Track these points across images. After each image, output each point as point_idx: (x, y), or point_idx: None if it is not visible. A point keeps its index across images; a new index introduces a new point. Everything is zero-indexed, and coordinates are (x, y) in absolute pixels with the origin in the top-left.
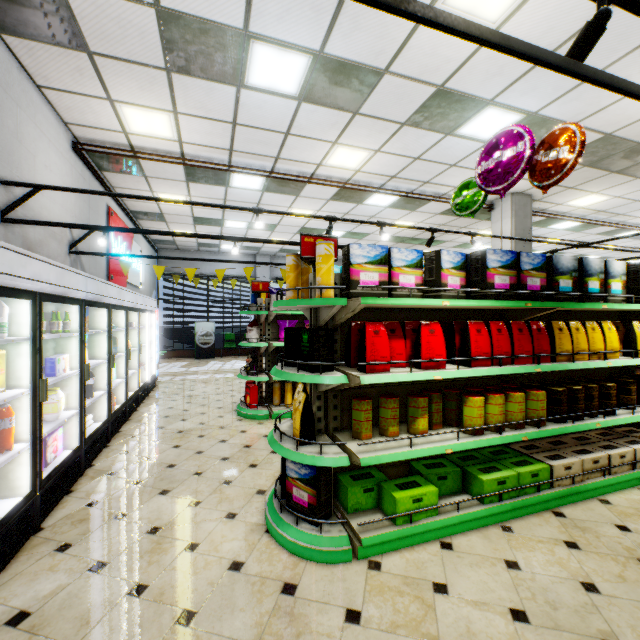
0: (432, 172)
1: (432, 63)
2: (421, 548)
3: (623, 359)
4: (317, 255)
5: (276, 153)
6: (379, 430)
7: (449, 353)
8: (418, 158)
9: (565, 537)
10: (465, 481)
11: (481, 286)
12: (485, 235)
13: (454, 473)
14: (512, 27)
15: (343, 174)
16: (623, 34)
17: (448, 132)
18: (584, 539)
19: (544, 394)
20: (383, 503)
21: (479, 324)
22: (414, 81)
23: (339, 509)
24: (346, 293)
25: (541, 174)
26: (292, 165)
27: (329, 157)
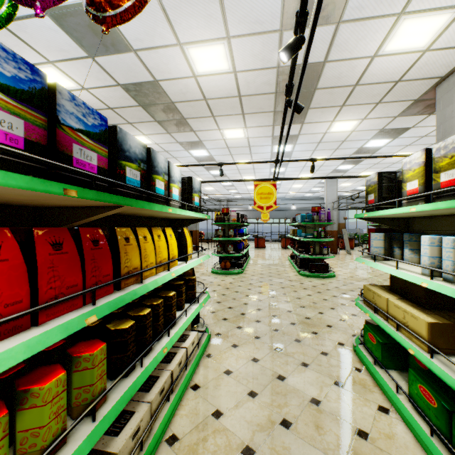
0: None
1: None
2: None
3: (181, 265)
4: None
5: None
6: None
7: None
8: None
9: None
10: None
11: None
12: None
13: None
14: None
15: None
16: None
17: None
18: None
19: (105, 348)
20: None
21: None
22: None
23: None
24: None
25: None
26: None
27: None
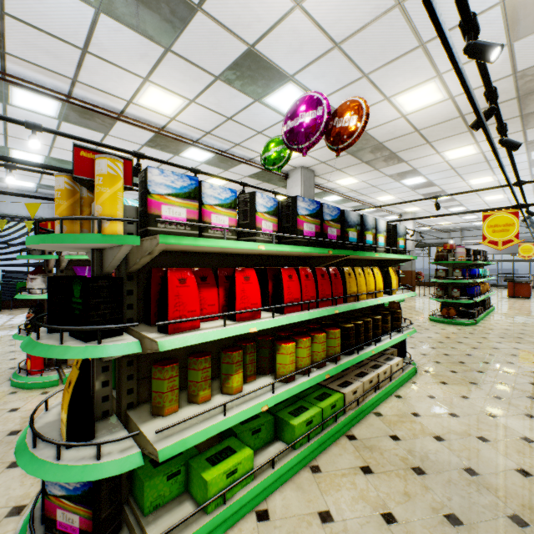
0: (243, 135)
1: (244, 16)
2: (236, 531)
3: (386, 297)
4: (96, 174)
5: (72, 73)
6: (188, 397)
7: (263, 300)
8: (231, 118)
9: (360, 462)
10: (277, 427)
11: (292, 232)
12: (285, 195)
13: (268, 423)
14: (312, 5)
15: (157, 119)
16: (383, 47)
17: (257, 98)
18: (374, 459)
19: (340, 332)
20: (192, 486)
21: (291, 270)
22: (227, 31)
23: (134, 511)
24: (143, 231)
25: (336, 138)
26: (96, 94)
27: (141, 95)
